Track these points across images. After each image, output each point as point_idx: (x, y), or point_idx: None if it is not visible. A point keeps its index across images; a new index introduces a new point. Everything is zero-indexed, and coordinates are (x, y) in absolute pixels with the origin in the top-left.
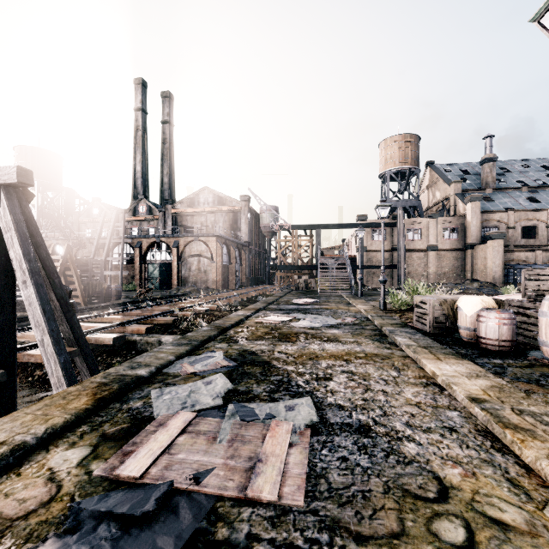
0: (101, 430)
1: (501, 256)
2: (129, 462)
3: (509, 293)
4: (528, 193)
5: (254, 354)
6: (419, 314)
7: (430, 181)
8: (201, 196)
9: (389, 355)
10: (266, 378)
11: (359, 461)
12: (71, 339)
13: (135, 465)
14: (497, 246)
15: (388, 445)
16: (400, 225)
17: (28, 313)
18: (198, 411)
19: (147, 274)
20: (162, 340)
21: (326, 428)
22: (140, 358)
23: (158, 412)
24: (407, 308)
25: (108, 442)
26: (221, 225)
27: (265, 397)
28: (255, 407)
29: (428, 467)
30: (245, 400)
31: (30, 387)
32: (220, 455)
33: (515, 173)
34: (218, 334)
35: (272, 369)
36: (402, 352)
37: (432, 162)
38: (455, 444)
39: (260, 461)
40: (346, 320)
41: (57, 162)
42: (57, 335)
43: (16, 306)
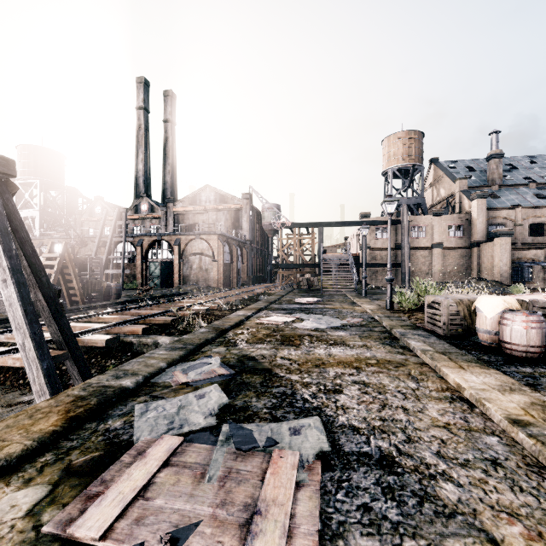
0: (67, 460)
1: (509, 253)
2: (89, 513)
3: (519, 292)
4: (536, 190)
5: (254, 360)
6: (431, 315)
7: (434, 178)
8: (202, 195)
9: (404, 362)
10: (267, 390)
11: (386, 512)
12: (60, 341)
13: (97, 518)
14: (504, 244)
15: (419, 486)
16: (404, 222)
17: (9, 314)
18: (186, 434)
19: (149, 272)
20: (159, 342)
21: (340, 460)
22: (127, 366)
23: (138, 435)
24: (415, 308)
25: (72, 478)
26: (223, 223)
27: (266, 415)
28: (253, 429)
29: (477, 523)
30: (243, 418)
31: (20, 390)
32: (208, 502)
33: (522, 170)
34: (216, 336)
35: (274, 378)
36: (417, 358)
37: (436, 159)
38: (505, 486)
39: (258, 512)
40: (353, 321)
41: (59, 161)
42: (39, 339)
43: (3, 306)
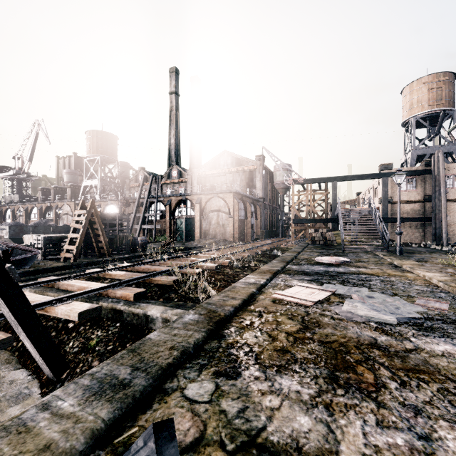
0: None
1: None
2: None
3: None
4: None
5: None
6: None
7: None
8: (221, 159)
9: None
10: None
11: None
12: (11, 318)
13: None
14: None
15: None
16: (438, 171)
17: None
18: None
19: (176, 227)
20: (148, 314)
21: None
22: None
23: None
24: None
25: None
26: (238, 183)
27: None
28: None
29: None
30: None
31: (7, 358)
32: None
33: None
34: (205, 337)
35: None
36: None
37: None
38: None
39: None
40: (434, 306)
41: (113, 141)
42: None
43: None
